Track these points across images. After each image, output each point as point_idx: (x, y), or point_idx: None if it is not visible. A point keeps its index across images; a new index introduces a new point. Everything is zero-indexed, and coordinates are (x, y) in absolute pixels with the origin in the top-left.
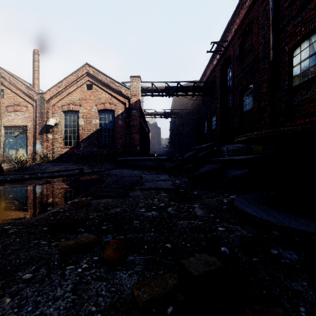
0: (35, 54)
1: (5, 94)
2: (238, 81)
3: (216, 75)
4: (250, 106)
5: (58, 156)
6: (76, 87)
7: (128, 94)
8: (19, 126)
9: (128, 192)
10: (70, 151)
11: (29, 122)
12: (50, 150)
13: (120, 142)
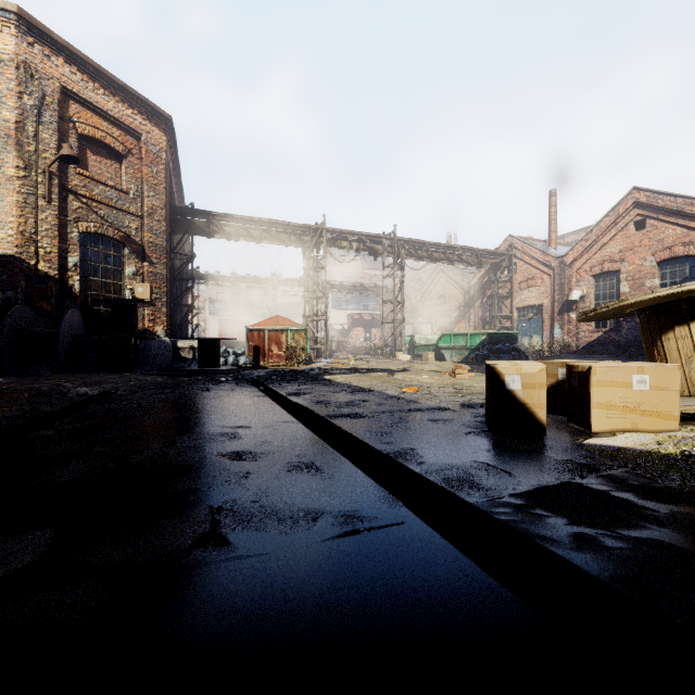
0: (551, 196)
1: (517, 267)
2: None
3: None
4: None
5: (584, 344)
6: (615, 232)
7: None
8: (533, 305)
9: None
10: (604, 337)
11: (545, 299)
12: (572, 336)
13: None
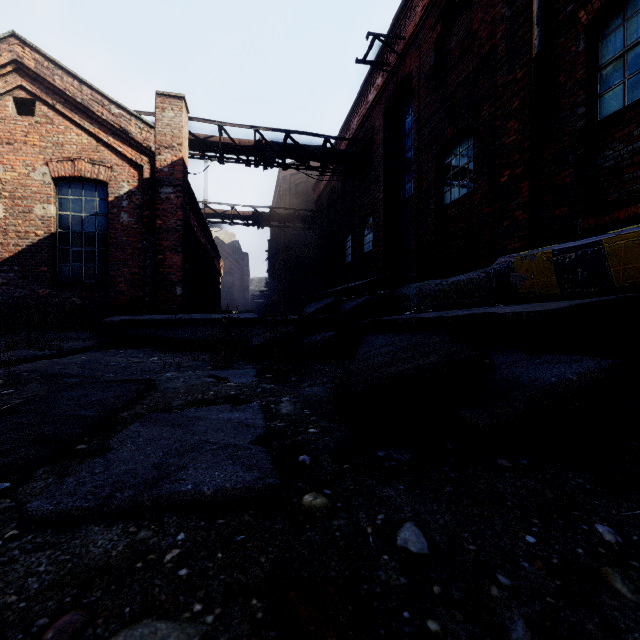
0: None
1: None
2: (431, 131)
3: (373, 126)
4: (463, 191)
5: None
6: None
7: (148, 140)
8: None
9: None
10: None
11: None
12: None
13: (124, 273)
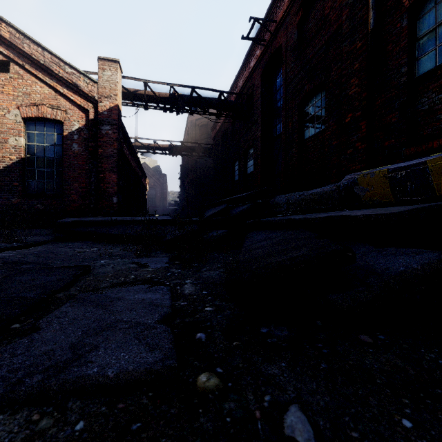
0: None
1: None
2: (295, 87)
3: (254, 84)
4: (318, 129)
5: None
6: None
7: (93, 91)
8: None
9: None
10: None
11: None
12: None
13: (75, 187)
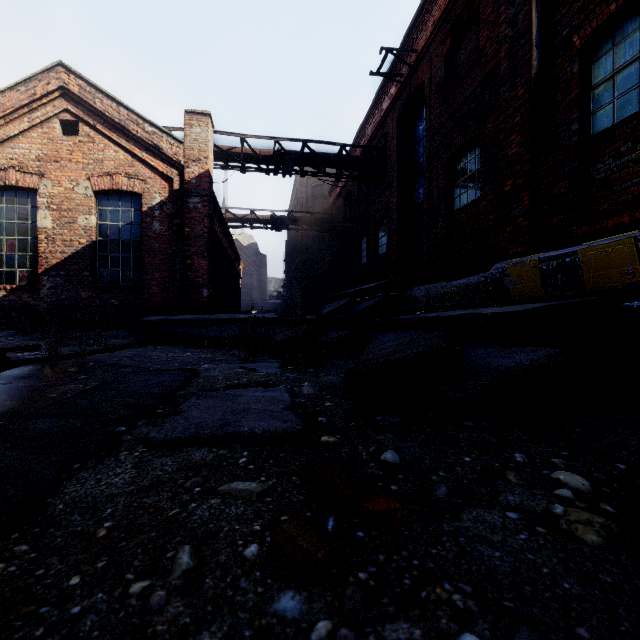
0: None
1: None
2: (441, 140)
3: (387, 133)
4: (471, 197)
5: None
6: (30, 124)
7: (178, 154)
8: None
9: (60, 476)
10: (11, 299)
11: None
12: None
13: (157, 277)
